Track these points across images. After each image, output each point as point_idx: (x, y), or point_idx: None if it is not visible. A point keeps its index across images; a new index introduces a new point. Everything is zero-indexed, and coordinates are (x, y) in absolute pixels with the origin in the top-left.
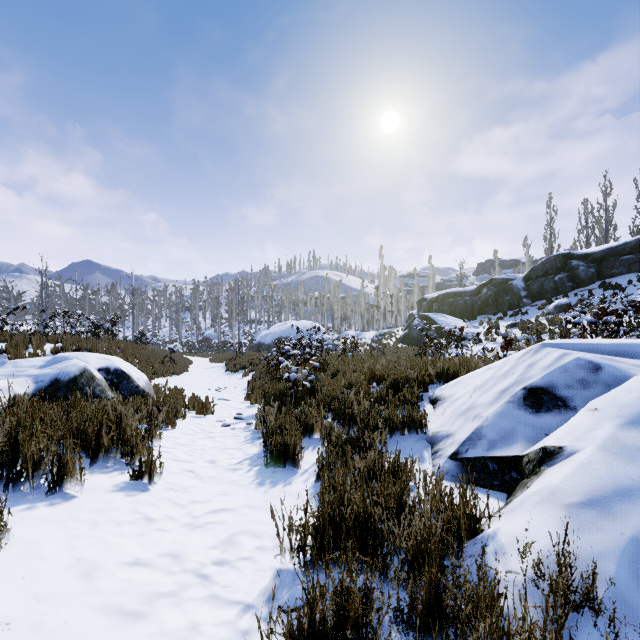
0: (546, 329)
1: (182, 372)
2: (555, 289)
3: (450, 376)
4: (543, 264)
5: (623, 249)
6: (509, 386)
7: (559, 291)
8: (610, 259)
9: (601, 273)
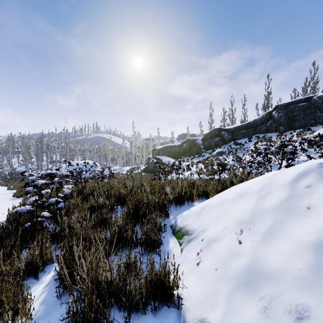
0: (214, 163)
1: None
2: (215, 145)
3: (186, 199)
4: (210, 132)
5: (241, 127)
6: None
7: (217, 146)
8: (237, 131)
9: (233, 138)
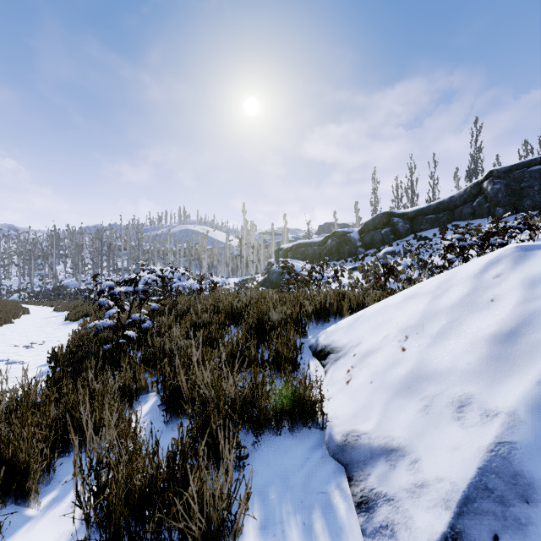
0: (380, 271)
1: (0, 324)
2: (382, 240)
3: (331, 313)
4: (373, 220)
5: (428, 210)
6: (514, 327)
7: (385, 242)
8: (419, 218)
9: (413, 228)
